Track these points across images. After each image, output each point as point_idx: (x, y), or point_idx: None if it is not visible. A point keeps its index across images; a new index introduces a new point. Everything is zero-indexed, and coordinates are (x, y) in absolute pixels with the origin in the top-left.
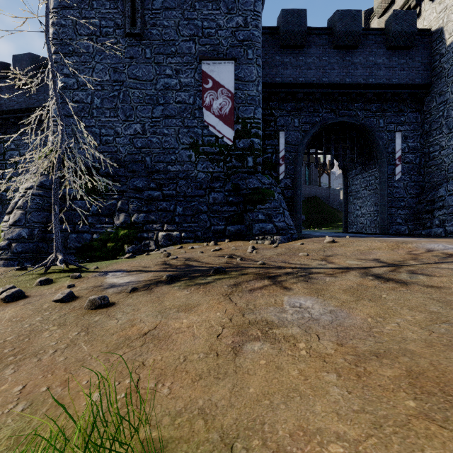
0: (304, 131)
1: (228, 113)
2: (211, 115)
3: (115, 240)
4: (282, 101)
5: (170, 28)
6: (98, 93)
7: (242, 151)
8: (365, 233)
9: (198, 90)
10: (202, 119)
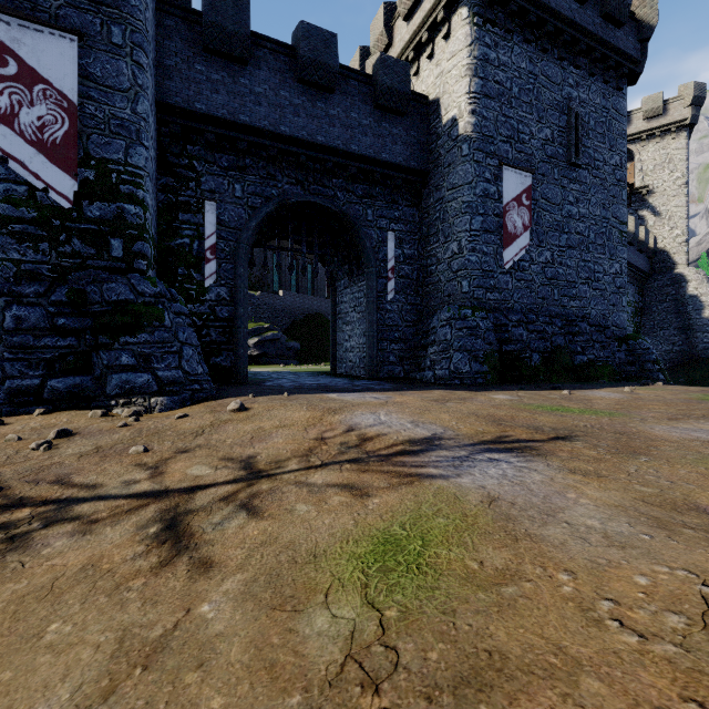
0: (253, 207)
1: (60, 141)
2: (16, 136)
3: None
4: (211, 148)
5: None
6: None
7: (98, 226)
8: (355, 377)
9: None
10: None
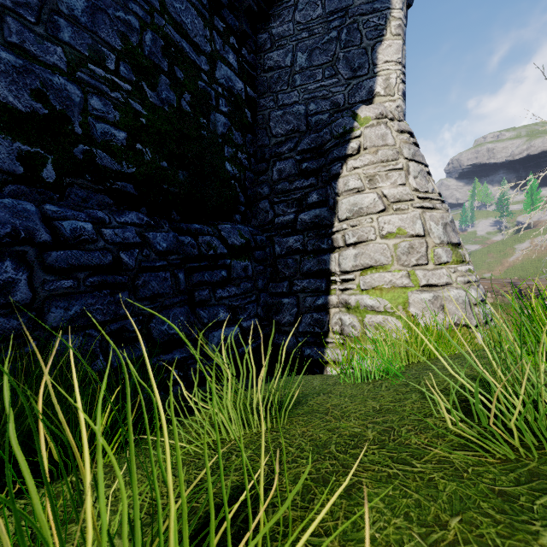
0: None
1: None
2: None
3: None
4: None
5: None
6: None
7: None
8: None
9: None
10: None
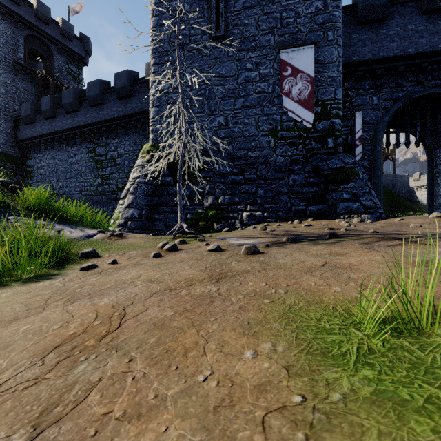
0: (385, 108)
1: (307, 97)
2: (290, 100)
3: (205, 219)
4: (359, 80)
5: (251, 25)
6: (187, 93)
7: (321, 133)
8: None
9: (277, 79)
10: (281, 106)
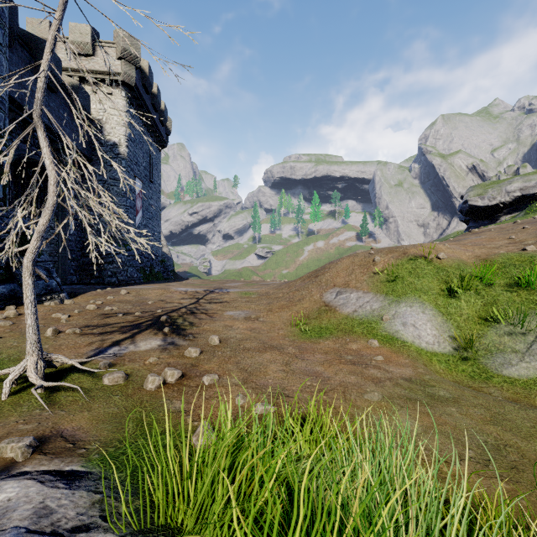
0: None
1: None
2: None
3: None
4: None
5: None
6: None
7: None
8: None
9: None
10: None
